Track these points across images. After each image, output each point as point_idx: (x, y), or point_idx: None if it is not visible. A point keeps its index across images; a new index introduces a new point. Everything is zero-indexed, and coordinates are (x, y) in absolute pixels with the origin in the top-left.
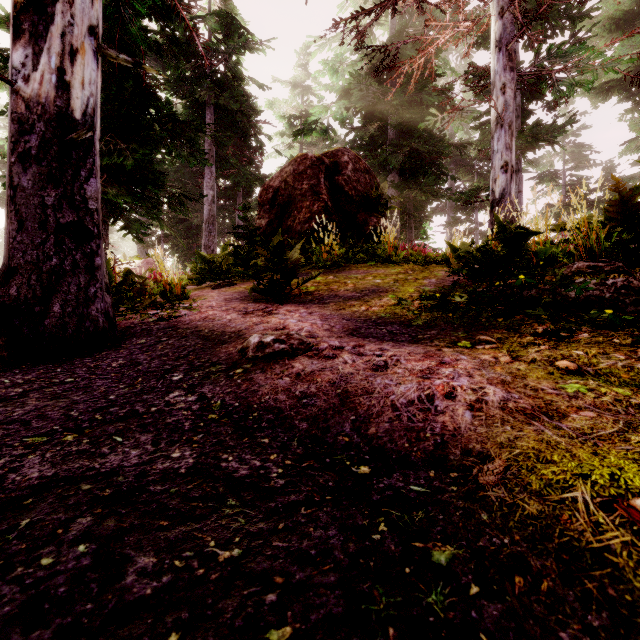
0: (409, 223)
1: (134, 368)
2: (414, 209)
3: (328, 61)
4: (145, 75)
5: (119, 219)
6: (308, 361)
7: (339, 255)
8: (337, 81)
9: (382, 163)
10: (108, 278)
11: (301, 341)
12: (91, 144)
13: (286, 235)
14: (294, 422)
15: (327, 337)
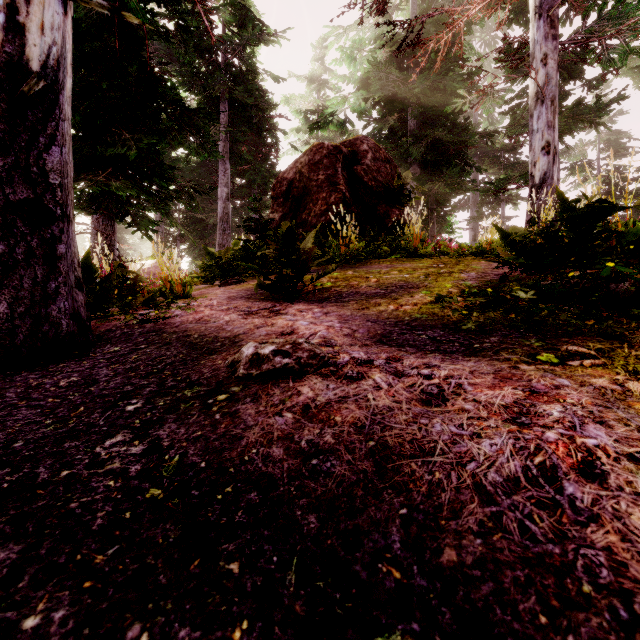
0: (431, 218)
1: (84, 389)
2: (436, 203)
3: (346, 48)
4: (149, 58)
5: (127, 215)
6: (322, 384)
7: (358, 249)
8: (355, 70)
9: (402, 155)
10: (81, 271)
11: (312, 353)
12: (54, 104)
13: (301, 229)
14: (294, 513)
15: (348, 346)
